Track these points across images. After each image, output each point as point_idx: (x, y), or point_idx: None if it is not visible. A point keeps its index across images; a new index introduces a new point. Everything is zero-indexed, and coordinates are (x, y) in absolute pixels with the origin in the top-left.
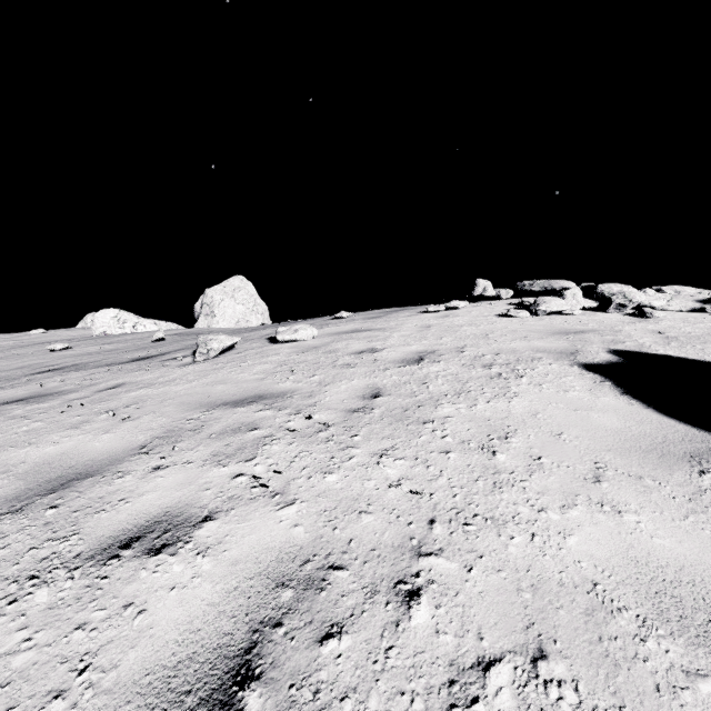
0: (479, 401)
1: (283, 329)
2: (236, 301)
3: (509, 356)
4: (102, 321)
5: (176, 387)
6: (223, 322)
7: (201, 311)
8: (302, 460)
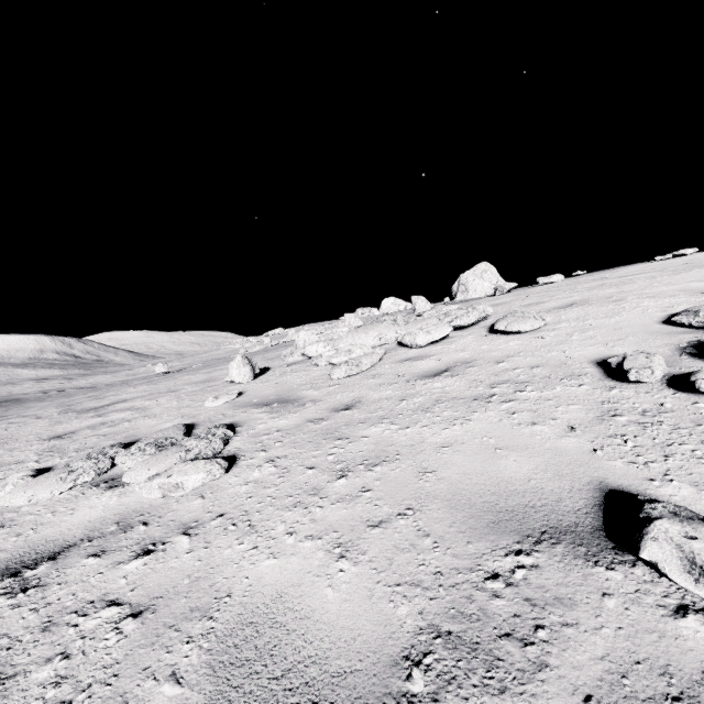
0: (658, 279)
1: (541, 278)
2: (483, 280)
3: (696, 267)
4: (386, 306)
5: (501, 297)
6: (475, 295)
7: (458, 290)
8: (574, 294)
